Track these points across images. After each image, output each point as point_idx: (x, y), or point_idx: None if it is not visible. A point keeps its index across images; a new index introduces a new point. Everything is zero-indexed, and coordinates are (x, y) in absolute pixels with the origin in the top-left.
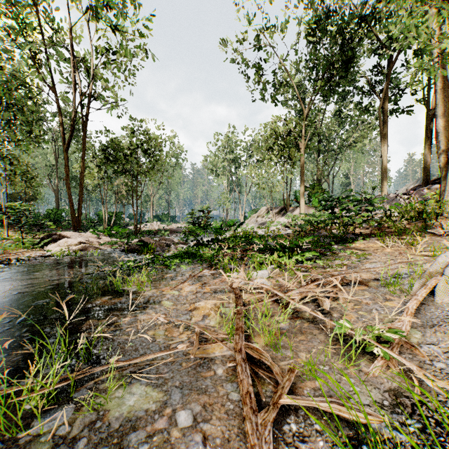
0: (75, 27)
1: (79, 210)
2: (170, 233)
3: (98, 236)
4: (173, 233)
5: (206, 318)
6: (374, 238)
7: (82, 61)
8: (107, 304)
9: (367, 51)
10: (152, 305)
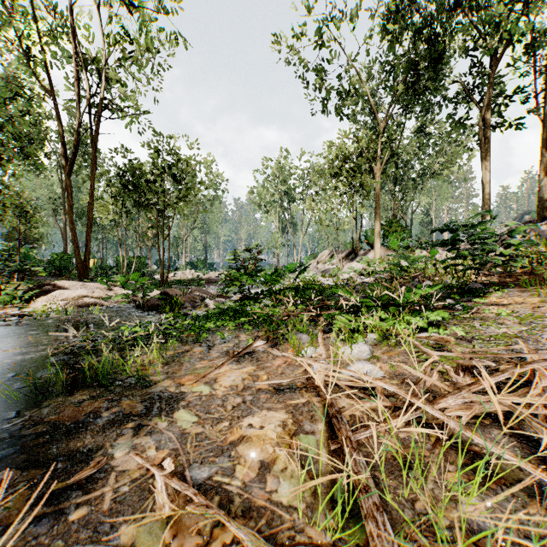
0: (81, 13)
1: (87, 252)
2: (207, 283)
3: (109, 286)
4: (211, 283)
5: (268, 472)
6: (514, 289)
7: (92, 60)
8: (66, 420)
9: (461, 48)
10: (155, 422)
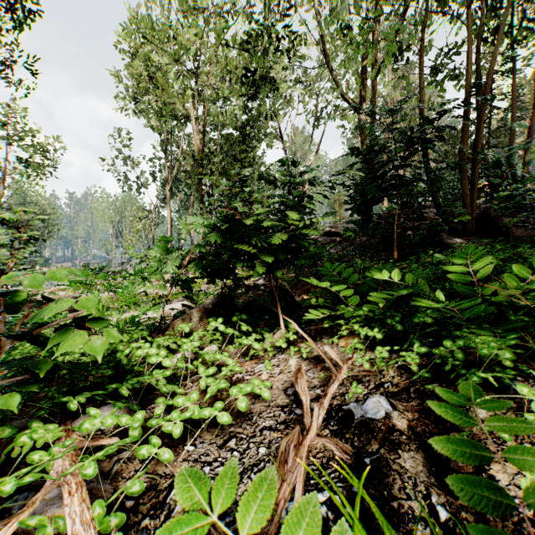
0: None
1: None
2: None
3: None
4: None
5: None
6: None
7: None
8: None
9: None
10: None
